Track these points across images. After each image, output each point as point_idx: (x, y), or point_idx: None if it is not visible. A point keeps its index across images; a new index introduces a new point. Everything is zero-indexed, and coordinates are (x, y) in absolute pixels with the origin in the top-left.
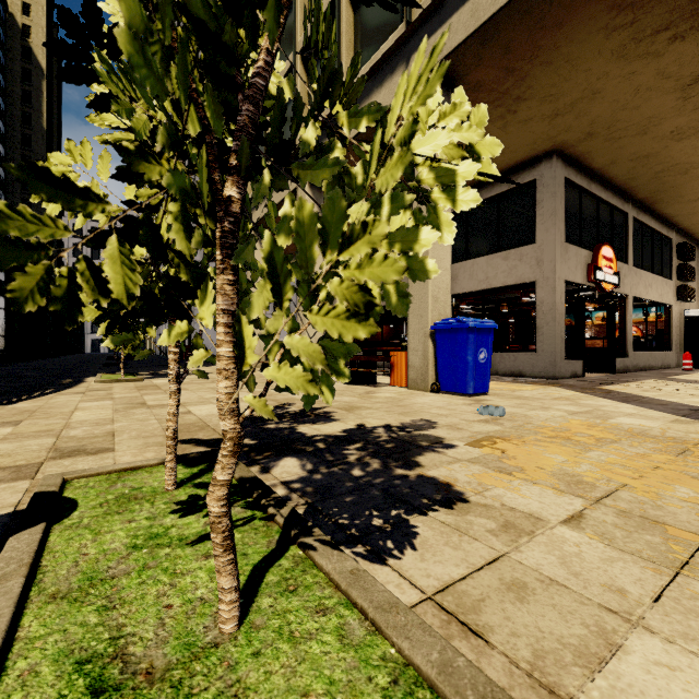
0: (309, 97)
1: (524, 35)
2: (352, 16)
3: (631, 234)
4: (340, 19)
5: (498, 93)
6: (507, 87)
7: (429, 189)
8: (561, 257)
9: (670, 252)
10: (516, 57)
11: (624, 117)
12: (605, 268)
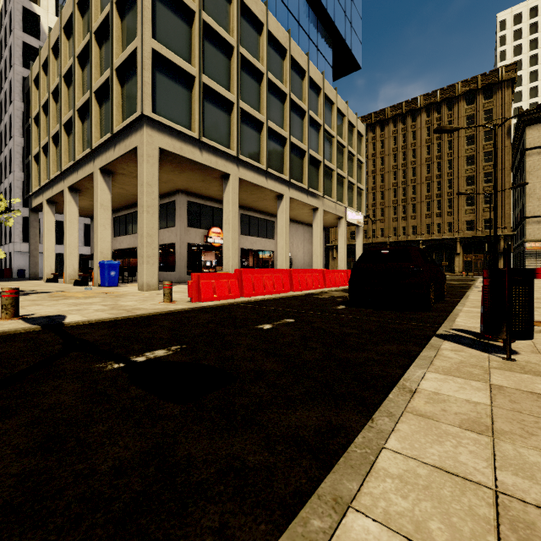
0: (69, 148)
1: (126, 167)
2: (81, 126)
3: (239, 221)
4: (75, 126)
5: (134, 176)
6: (136, 175)
7: (98, 212)
8: (185, 233)
9: (274, 227)
10: (129, 170)
11: (193, 185)
12: (215, 237)
